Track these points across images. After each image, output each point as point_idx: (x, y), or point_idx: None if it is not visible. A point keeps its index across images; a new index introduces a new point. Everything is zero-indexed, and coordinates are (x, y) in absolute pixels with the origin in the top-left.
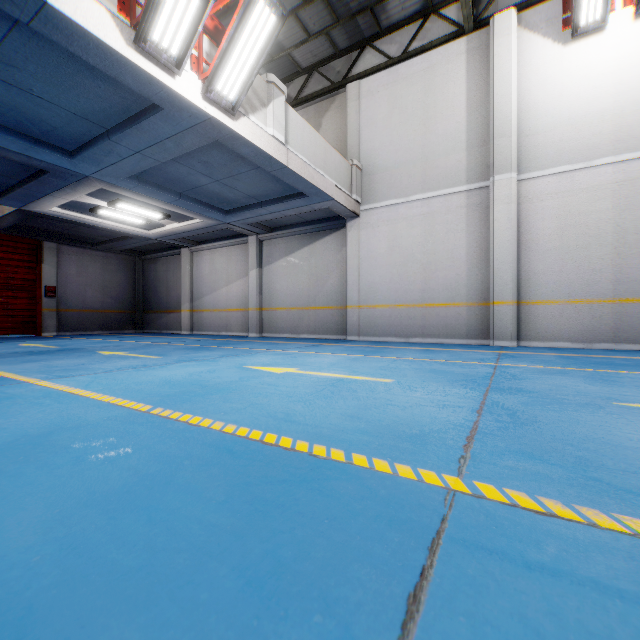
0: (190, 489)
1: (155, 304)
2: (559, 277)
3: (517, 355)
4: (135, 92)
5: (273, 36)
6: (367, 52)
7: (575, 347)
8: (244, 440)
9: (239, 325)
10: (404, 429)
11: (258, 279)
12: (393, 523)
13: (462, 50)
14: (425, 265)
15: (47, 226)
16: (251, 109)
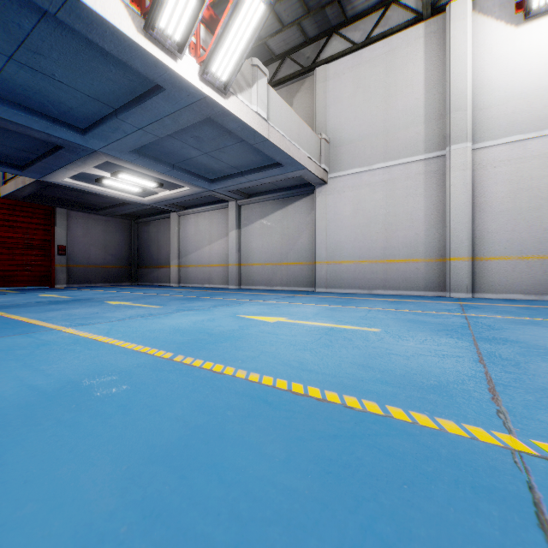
0: (246, 444)
1: (148, 260)
2: (511, 236)
3: (478, 306)
4: (141, 75)
5: (261, 23)
6: (334, 39)
7: (526, 299)
8: (273, 389)
9: (220, 278)
10: (421, 380)
11: (237, 239)
12: (478, 491)
13: (420, 34)
14: (386, 226)
15: (59, 194)
16: (239, 89)
